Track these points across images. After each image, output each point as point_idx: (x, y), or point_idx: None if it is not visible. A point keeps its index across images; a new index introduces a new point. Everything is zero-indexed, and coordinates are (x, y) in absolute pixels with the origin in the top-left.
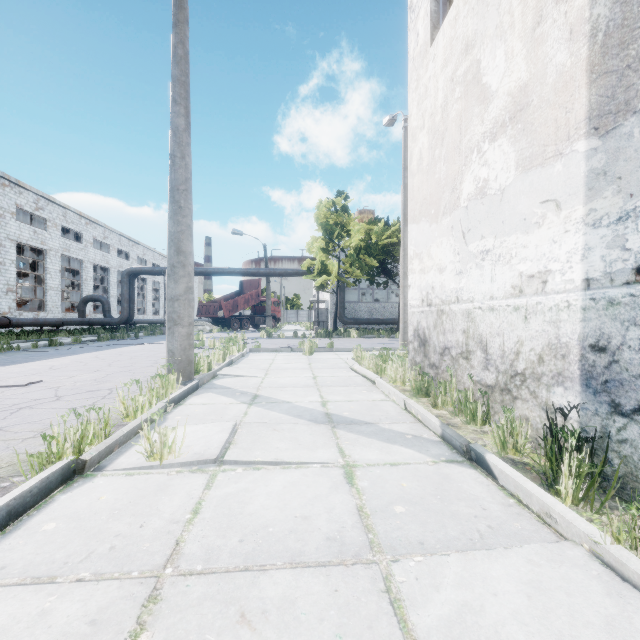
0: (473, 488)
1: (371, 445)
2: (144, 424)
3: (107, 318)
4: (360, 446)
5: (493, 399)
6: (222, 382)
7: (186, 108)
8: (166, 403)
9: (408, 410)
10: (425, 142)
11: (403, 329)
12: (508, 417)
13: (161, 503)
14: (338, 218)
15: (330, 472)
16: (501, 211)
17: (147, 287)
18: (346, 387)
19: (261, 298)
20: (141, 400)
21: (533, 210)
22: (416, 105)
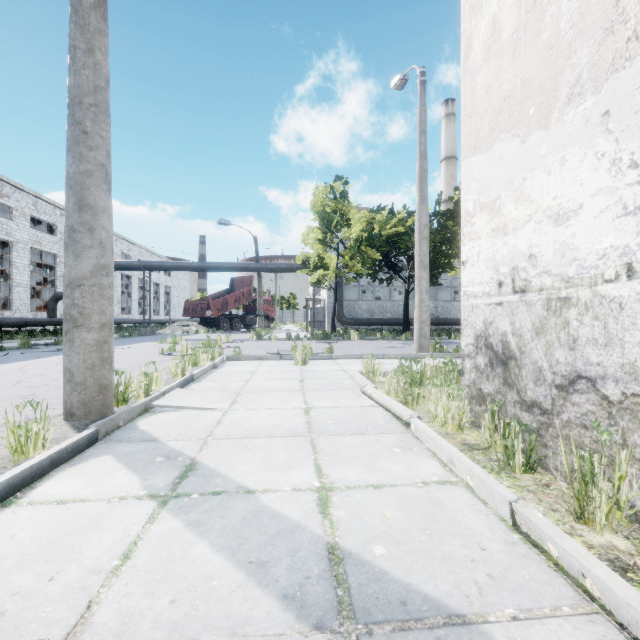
0: None
1: None
2: None
3: None
4: None
5: None
6: (152, 423)
7: None
8: None
9: (524, 531)
10: None
11: (419, 331)
12: None
13: None
14: (337, 205)
15: None
16: None
17: (133, 285)
18: (361, 437)
19: (253, 296)
20: None
21: None
22: None
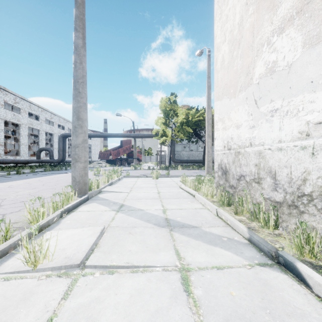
0: (294, 298)
1: (199, 247)
2: (40, 228)
3: (51, 159)
4: (191, 248)
5: (281, 211)
6: (104, 195)
7: (83, 34)
8: (61, 212)
9: (219, 216)
10: (226, 49)
11: (207, 165)
12: (304, 229)
13: (16, 319)
14: (171, 107)
15: (170, 277)
16: (288, 80)
17: None
18: (177, 199)
19: (131, 149)
20: (42, 211)
21: (320, 73)
22: (220, 29)
